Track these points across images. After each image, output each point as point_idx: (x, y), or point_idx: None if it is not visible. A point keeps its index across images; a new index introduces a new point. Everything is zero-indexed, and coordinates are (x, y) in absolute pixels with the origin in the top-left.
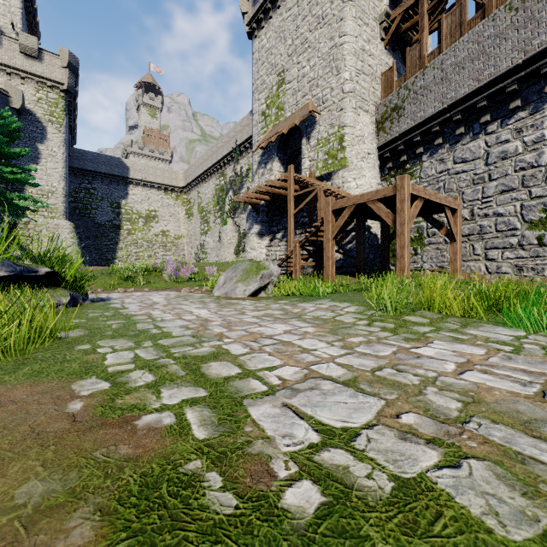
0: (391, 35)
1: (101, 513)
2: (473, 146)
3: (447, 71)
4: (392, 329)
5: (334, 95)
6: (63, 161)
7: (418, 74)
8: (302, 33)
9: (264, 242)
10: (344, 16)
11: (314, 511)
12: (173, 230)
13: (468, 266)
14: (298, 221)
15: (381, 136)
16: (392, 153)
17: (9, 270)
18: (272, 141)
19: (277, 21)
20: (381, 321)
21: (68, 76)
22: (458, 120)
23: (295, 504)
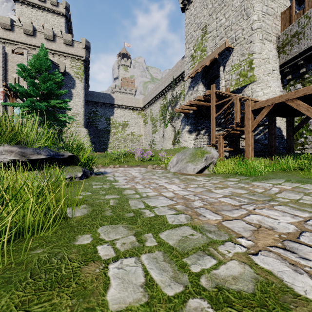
0: None
1: None
2: None
3: None
4: None
5: (245, 33)
6: (83, 97)
7: None
8: None
9: (192, 136)
10: None
11: None
12: (137, 131)
13: None
14: (216, 122)
15: (282, 57)
16: (291, 68)
17: (46, 154)
18: (198, 72)
19: None
20: None
21: (85, 52)
22: None
23: None
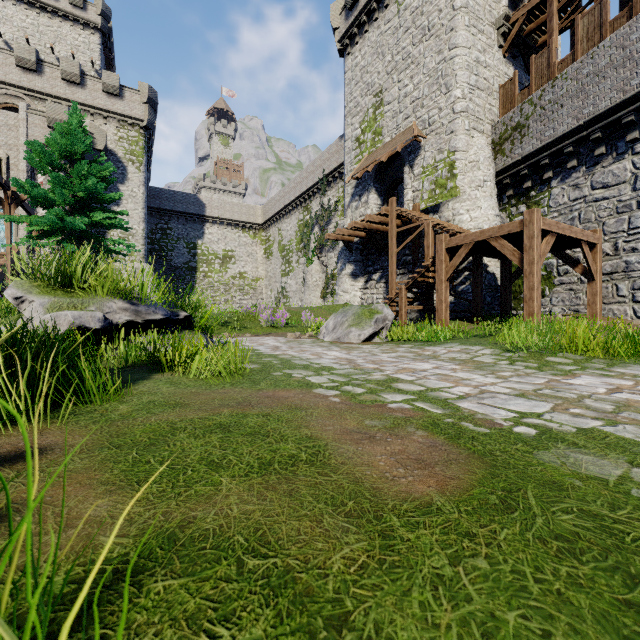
0: (511, 41)
1: (420, 429)
2: (617, 168)
3: (583, 82)
4: (536, 367)
5: (443, 116)
6: (143, 202)
7: (546, 87)
8: (404, 48)
9: (358, 284)
10: (455, 26)
11: (535, 433)
12: (251, 271)
13: (611, 309)
14: (399, 260)
15: (499, 159)
16: (513, 179)
17: (163, 314)
18: (368, 171)
19: (374, 35)
20: (523, 361)
21: (148, 112)
22: (597, 138)
23: (522, 431)
